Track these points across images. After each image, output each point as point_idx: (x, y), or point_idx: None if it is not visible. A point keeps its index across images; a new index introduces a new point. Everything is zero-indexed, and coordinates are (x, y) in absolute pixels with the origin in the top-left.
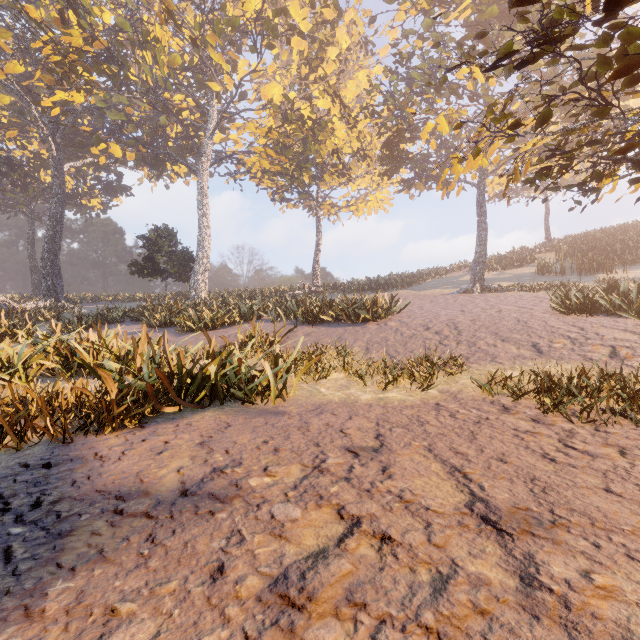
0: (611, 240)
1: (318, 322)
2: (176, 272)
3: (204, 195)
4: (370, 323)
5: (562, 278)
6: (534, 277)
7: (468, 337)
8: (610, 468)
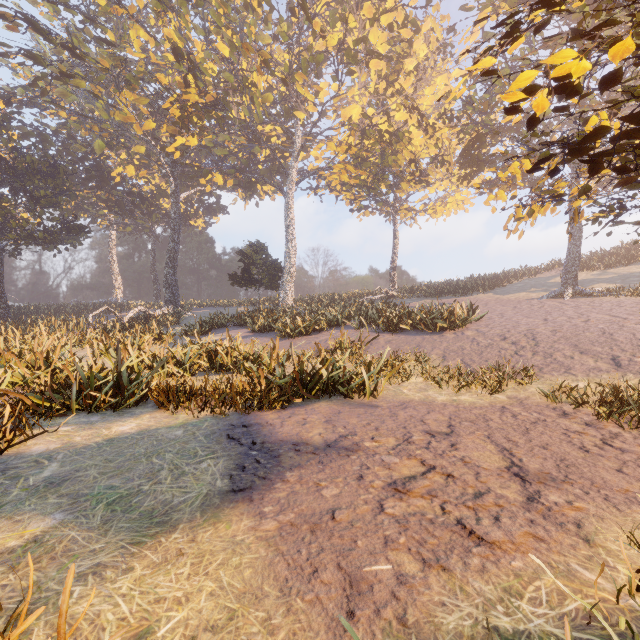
0: None
1: (397, 330)
2: (267, 282)
3: (290, 212)
4: (447, 332)
5: None
6: None
7: (545, 348)
8: (632, 459)
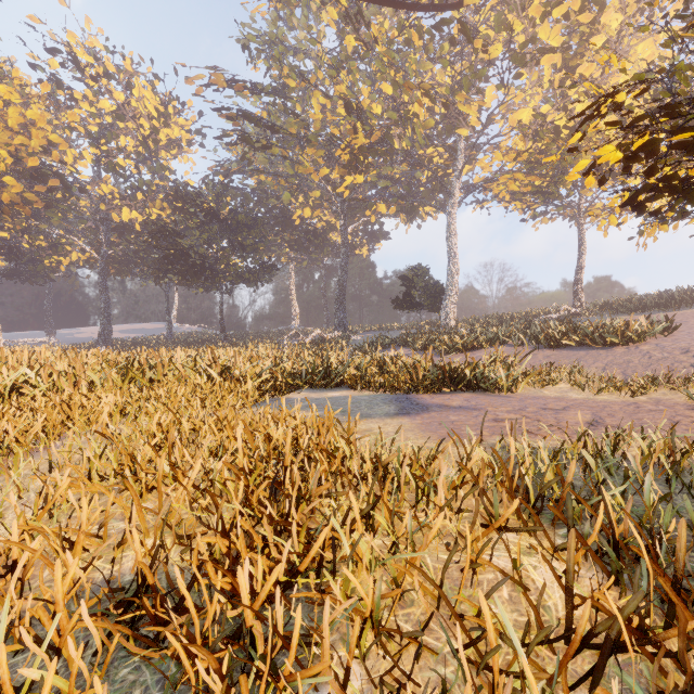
0: None
1: (561, 346)
2: (428, 304)
3: (452, 232)
4: (618, 347)
5: None
6: None
7: None
8: None
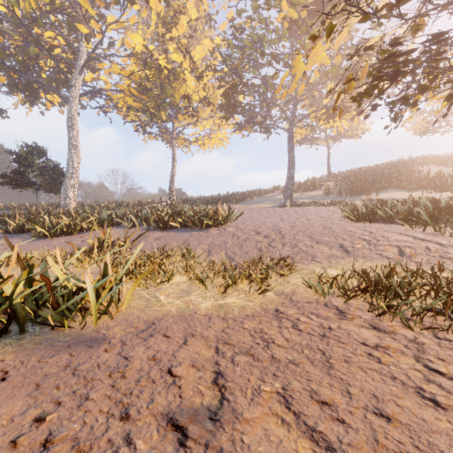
0: (366, 175)
1: (168, 228)
2: (46, 185)
3: (74, 120)
4: (212, 228)
5: (341, 198)
6: (323, 197)
7: (290, 240)
8: None
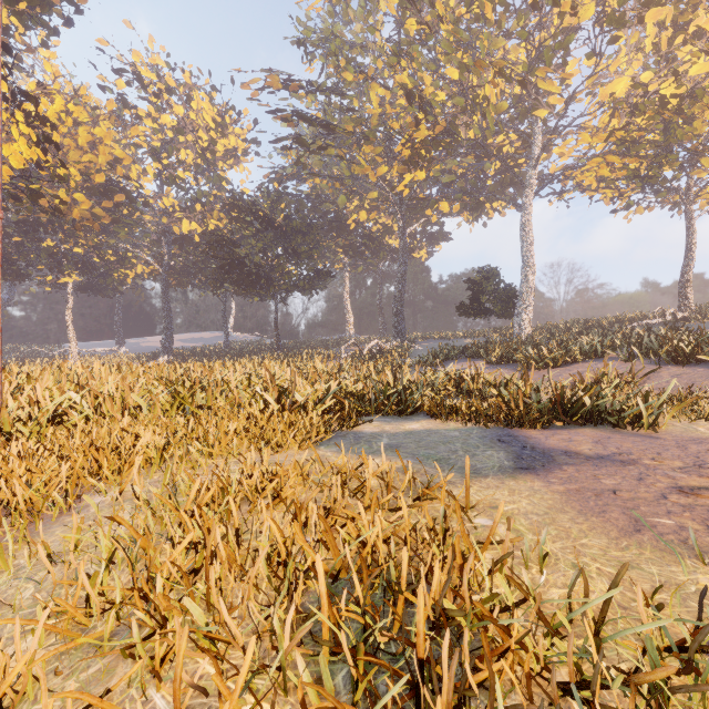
0: None
1: (691, 362)
2: (499, 310)
3: (527, 228)
4: None
5: None
6: None
7: None
8: None
